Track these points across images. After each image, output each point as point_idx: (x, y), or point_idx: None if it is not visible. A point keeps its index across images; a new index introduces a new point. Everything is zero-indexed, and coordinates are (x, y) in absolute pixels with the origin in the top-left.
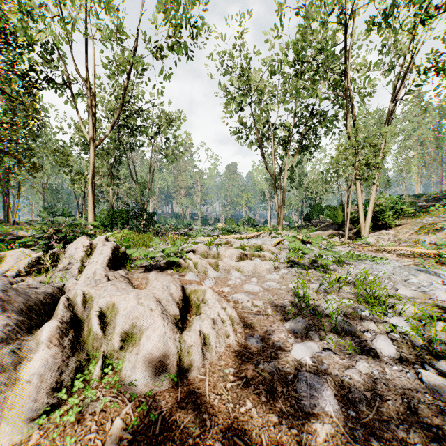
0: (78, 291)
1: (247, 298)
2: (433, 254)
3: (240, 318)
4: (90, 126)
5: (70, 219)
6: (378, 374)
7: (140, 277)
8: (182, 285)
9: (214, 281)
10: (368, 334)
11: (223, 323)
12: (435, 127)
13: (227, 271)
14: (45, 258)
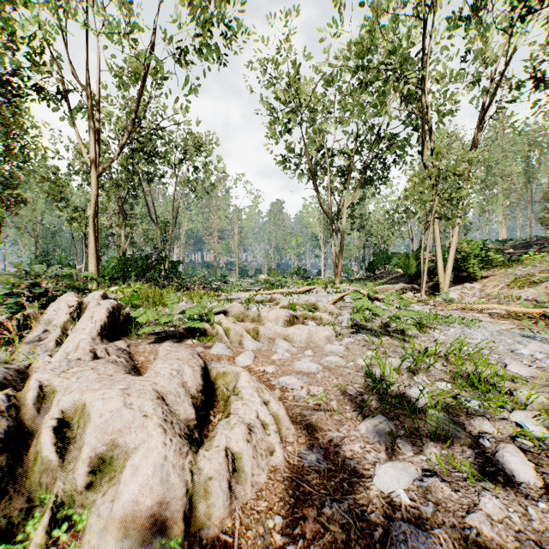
0: (32, 382)
1: (300, 383)
2: (536, 313)
3: (291, 416)
4: (91, 147)
5: (53, 268)
6: (518, 520)
7: (147, 350)
8: (204, 365)
9: (253, 355)
10: (486, 441)
11: (264, 429)
12: (524, 158)
13: (271, 340)
14: (8, 324)
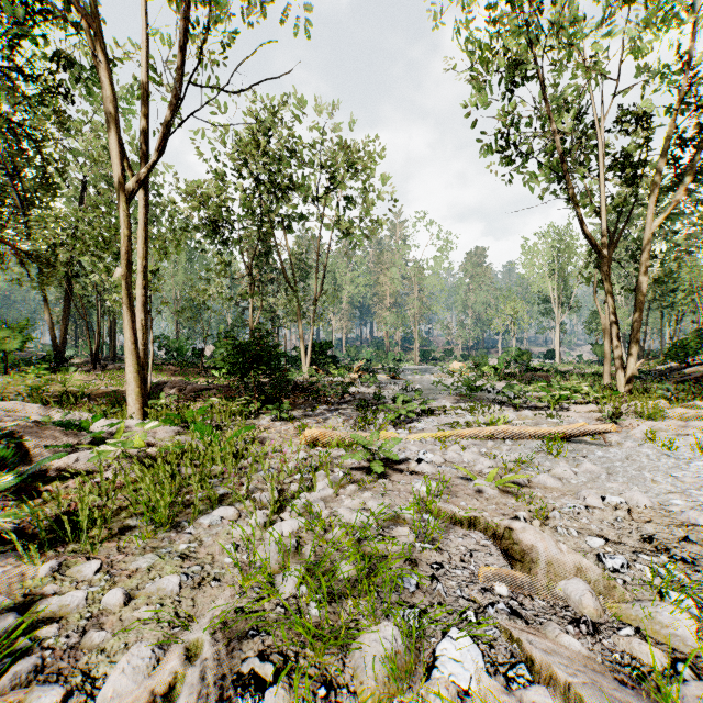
0: None
1: None
2: None
3: None
4: (117, 143)
5: None
6: None
7: None
8: None
9: None
10: None
11: None
12: None
13: None
14: None
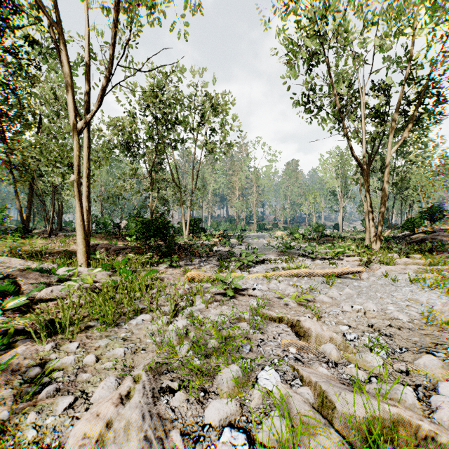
0: None
1: None
2: None
3: None
4: (72, 99)
5: None
6: None
7: None
8: None
9: None
10: None
11: None
12: None
13: None
14: None
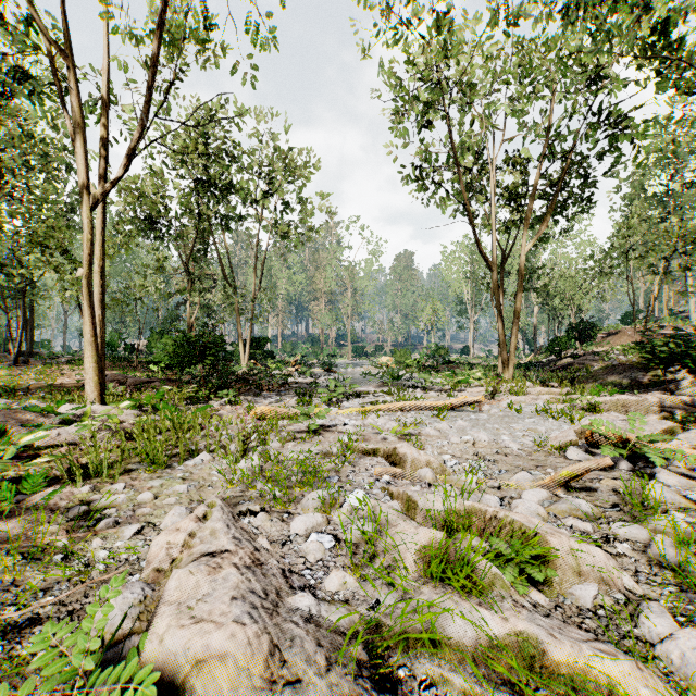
0: None
1: None
2: None
3: None
4: (80, 157)
5: None
6: None
7: None
8: None
9: None
10: None
11: None
12: None
13: None
14: None
